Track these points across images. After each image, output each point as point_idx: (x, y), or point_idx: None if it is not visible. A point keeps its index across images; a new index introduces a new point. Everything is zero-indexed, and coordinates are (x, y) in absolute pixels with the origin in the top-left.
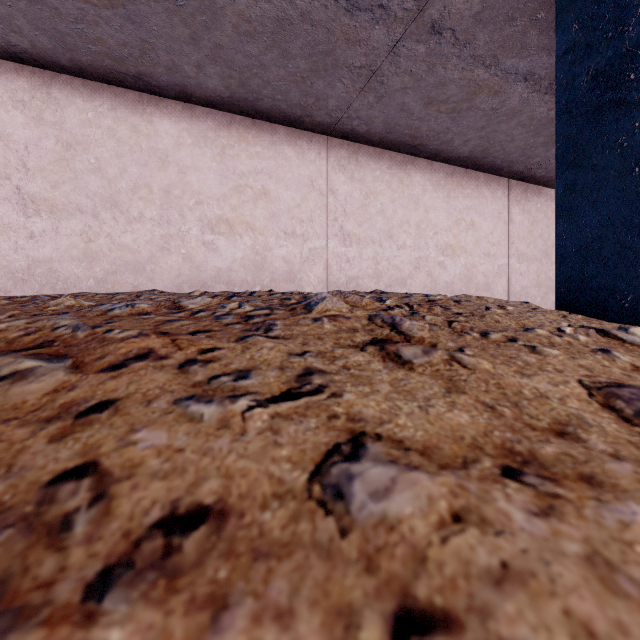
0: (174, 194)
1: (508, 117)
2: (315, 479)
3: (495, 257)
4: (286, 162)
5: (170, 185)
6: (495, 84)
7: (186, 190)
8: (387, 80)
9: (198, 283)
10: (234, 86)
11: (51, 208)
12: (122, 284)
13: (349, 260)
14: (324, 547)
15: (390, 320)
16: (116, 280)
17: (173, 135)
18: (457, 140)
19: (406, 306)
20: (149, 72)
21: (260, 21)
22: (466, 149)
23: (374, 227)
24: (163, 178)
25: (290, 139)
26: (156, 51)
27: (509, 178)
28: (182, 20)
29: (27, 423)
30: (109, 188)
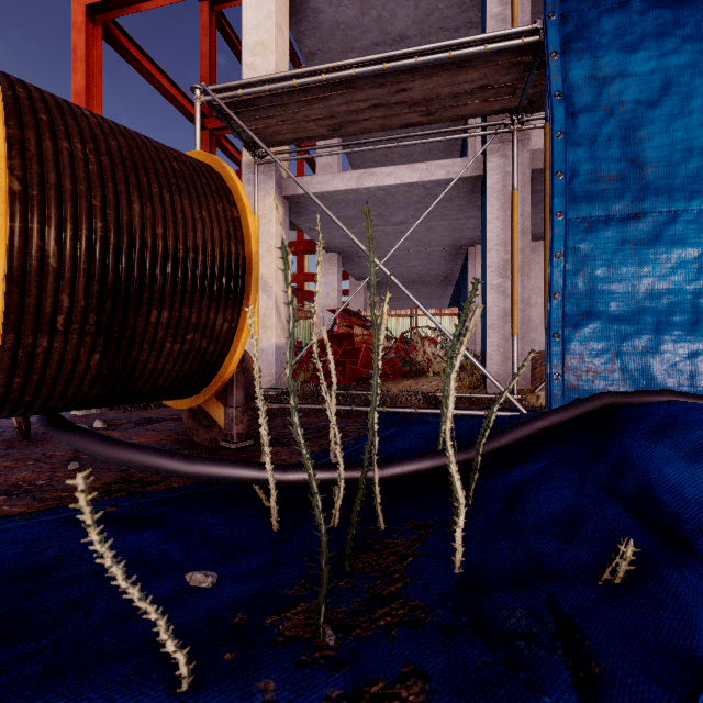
0: None
1: None
2: None
3: None
4: None
5: None
6: None
7: None
8: None
9: None
10: None
11: None
12: None
13: None
14: None
15: None
16: None
17: None
18: None
19: None
20: None
21: None
22: None
23: None
24: None
25: None
26: None
27: None
28: None
29: None
30: None
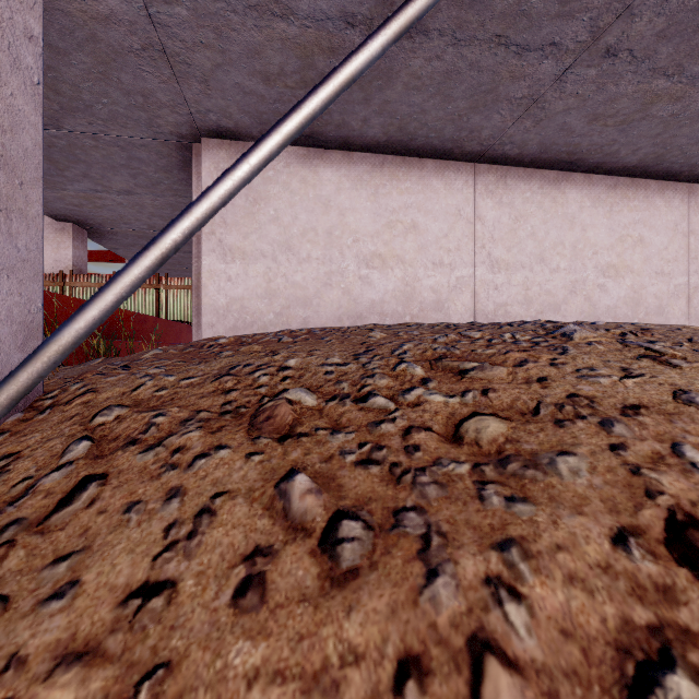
0: (335, 235)
1: (692, 120)
2: (676, 399)
3: (670, 276)
4: (434, 194)
5: (332, 227)
6: (678, 91)
7: (345, 230)
8: (549, 105)
9: (355, 314)
10: (392, 131)
11: (242, 255)
12: (294, 317)
13: (497, 287)
14: (694, 413)
15: (638, 344)
16: (289, 314)
17: (334, 182)
18: (624, 150)
19: (631, 335)
20: (320, 131)
21: (429, 76)
22: (634, 158)
23: (524, 251)
24: (326, 221)
25: (438, 171)
26: (331, 114)
27: (689, 182)
28: (360, 87)
29: (519, 384)
30: (284, 234)
